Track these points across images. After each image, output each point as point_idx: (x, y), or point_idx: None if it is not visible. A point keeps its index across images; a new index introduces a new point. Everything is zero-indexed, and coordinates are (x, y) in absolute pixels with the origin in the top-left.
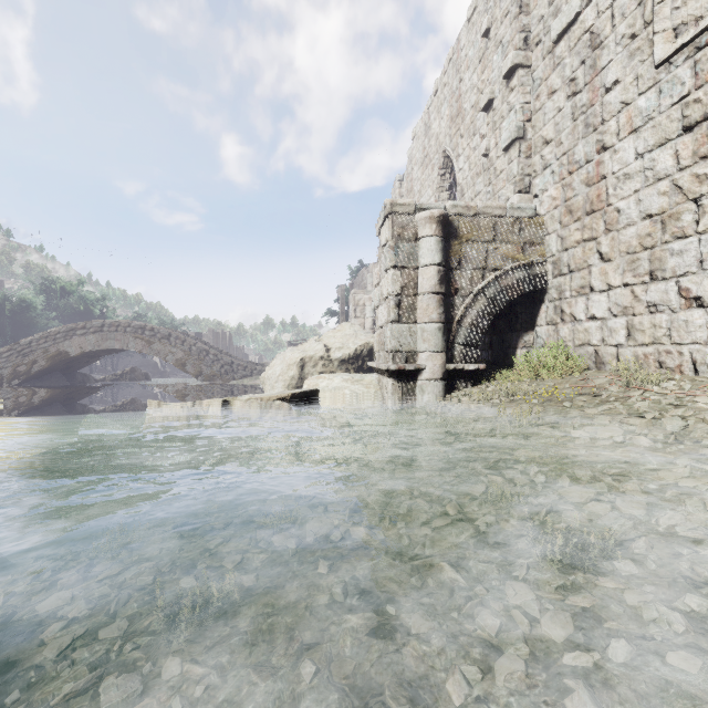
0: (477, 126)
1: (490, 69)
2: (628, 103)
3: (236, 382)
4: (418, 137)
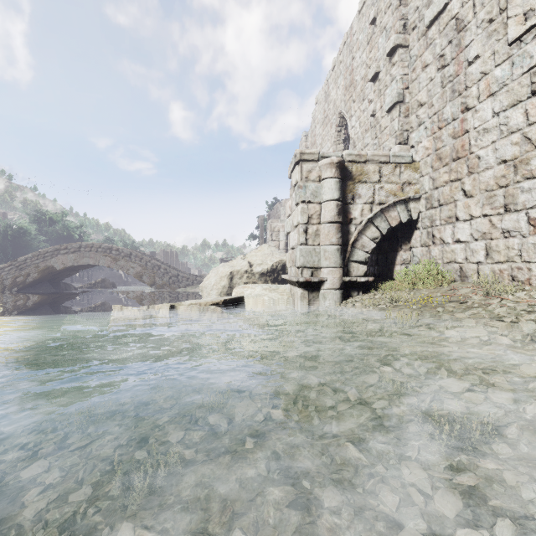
0: (366, 93)
1: (376, 49)
2: (487, 73)
3: (181, 289)
4: (320, 103)
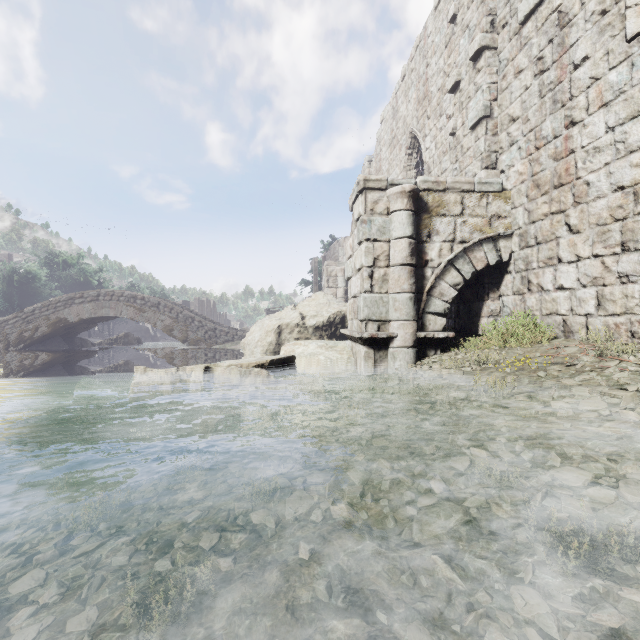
0: (443, 107)
1: (457, 52)
2: (598, 78)
3: (218, 346)
4: (386, 120)
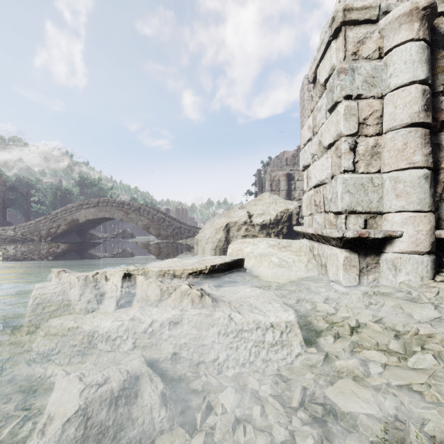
0: None
1: None
2: None
3: (181, 241)
4: None
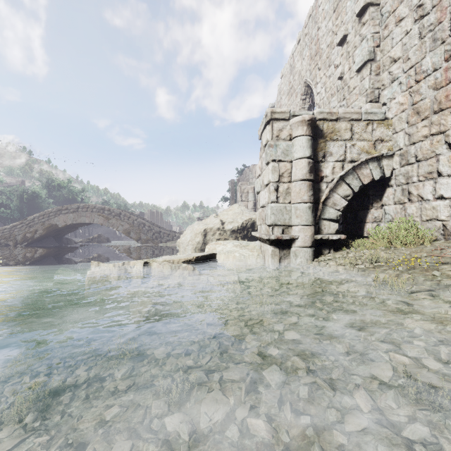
0: (332, 59)
1: (344, 13)
2: None
3: (162, 244)
4: (285, 75)
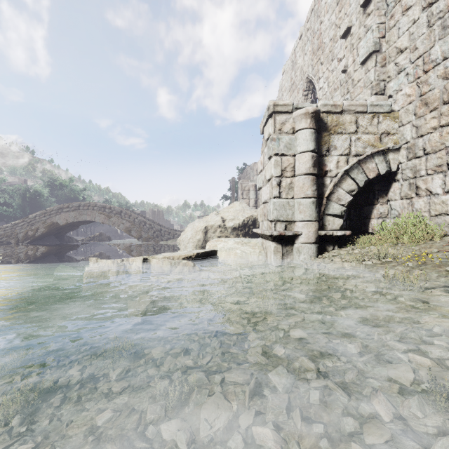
0: (335, 53)
1: (348, 4)
2: None
3: (163, 242)
4: (287, 72)
